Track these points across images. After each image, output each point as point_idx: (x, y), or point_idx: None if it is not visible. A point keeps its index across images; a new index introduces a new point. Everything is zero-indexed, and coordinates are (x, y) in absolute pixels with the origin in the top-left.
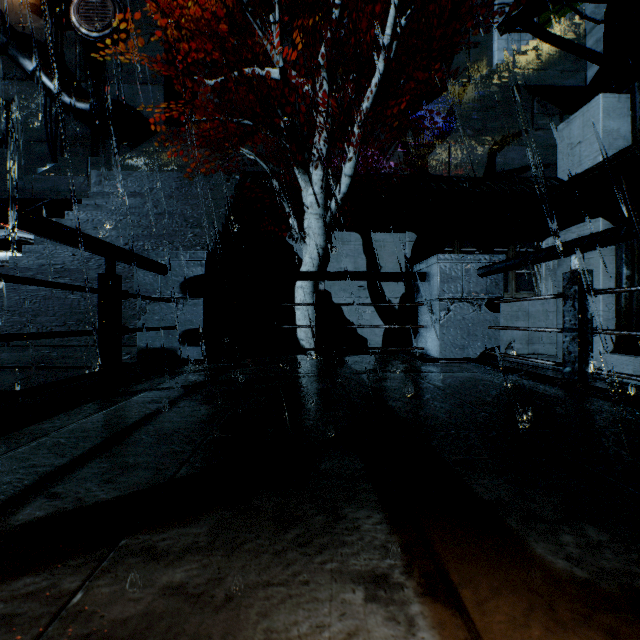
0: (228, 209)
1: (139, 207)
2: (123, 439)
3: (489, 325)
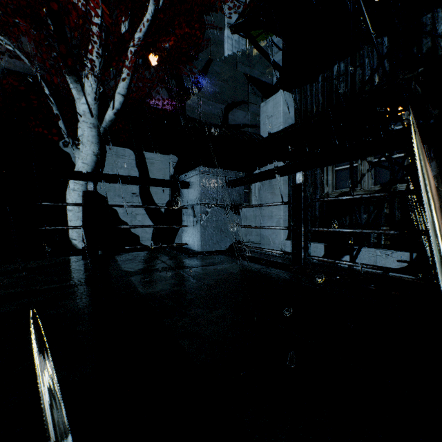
0: None
1: None
2: None
3: (235, 224)
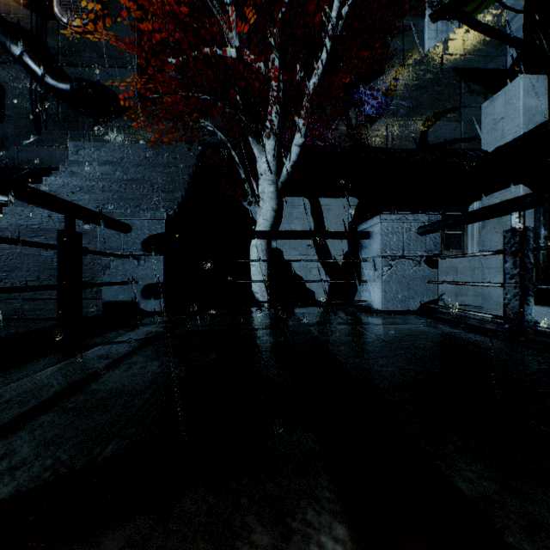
0: (190, 176)
1: (110, 174)
2: (56, 404)
3: (428, 280)
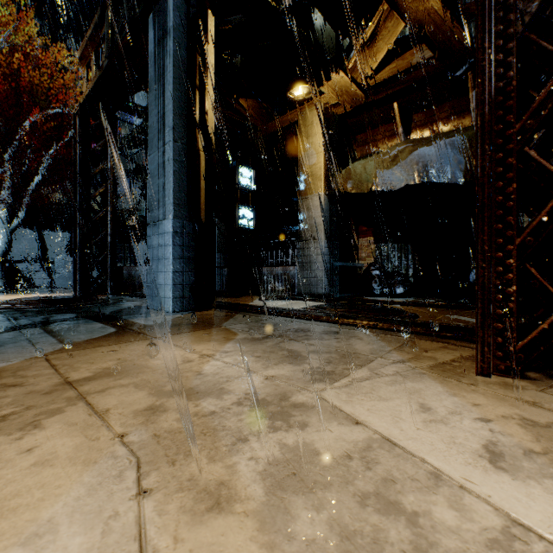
0: None
1: None
2: None
3: None
